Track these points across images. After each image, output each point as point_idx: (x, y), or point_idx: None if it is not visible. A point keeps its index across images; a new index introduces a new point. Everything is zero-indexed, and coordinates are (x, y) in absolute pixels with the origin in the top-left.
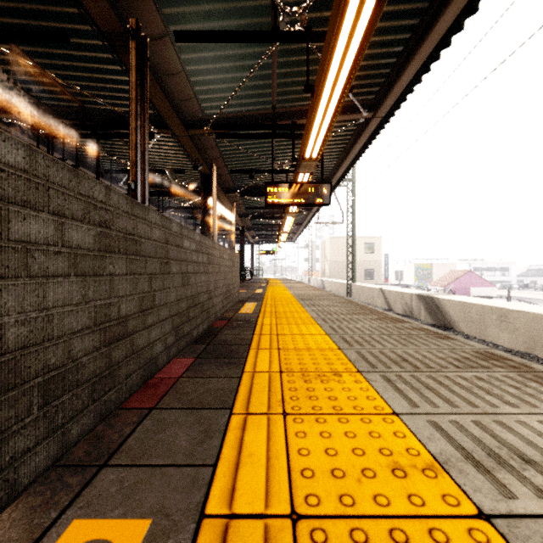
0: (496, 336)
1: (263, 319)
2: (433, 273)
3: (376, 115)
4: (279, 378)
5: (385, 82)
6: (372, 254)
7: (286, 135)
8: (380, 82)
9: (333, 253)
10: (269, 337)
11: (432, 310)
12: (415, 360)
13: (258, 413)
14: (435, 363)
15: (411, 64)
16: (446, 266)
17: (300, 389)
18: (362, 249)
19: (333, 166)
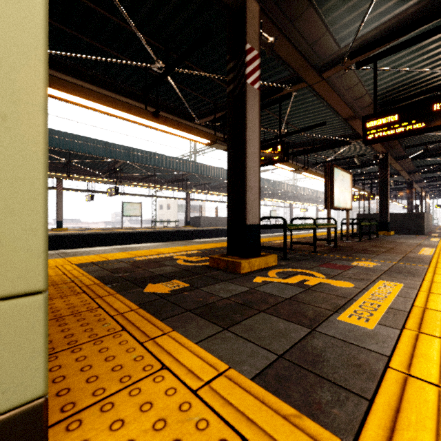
0: None
1: None
2: None
3: None
4: None
5: None
6: None
7: None
8: None
9: None
10: None
11: None
12: None
13: None
14: None
15: None
16: None
17: None
18: None
19: None
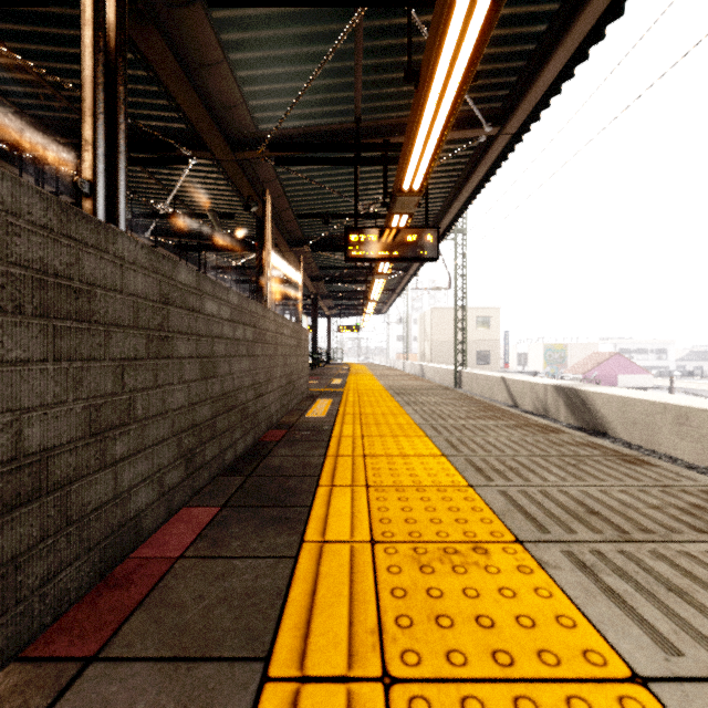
0: (672, 445)
1: (342, 426)
2: (567, 356)
3: (503, 131)
4: (370, 560)
5: (518, 81)
6: (488, 332)
7: (375, 160)
8: (510, 82)
9: (436, 329)
10: (351, 460)
11: (576, 407)
12: (610, 511)
13: (325, 677)
14: (651, 519)
15: (561, 48)
16: (585, 347)
17: (414, 590)
18: (474, 325)
19: (438, 209)
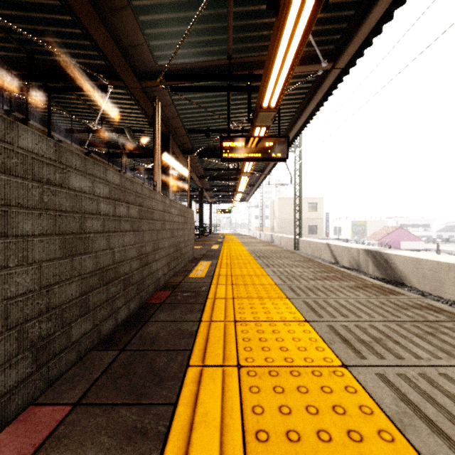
0: (454, 293)
1: (216, 287)
2: (367, 229)
3: (335, 66)
4: None
5: (348, 27)
6: (315, 213)
7: (242, 88)
8: (342, 28)
9: (281, 211)
10: (223, 327)
11: (380, 264)
12: None
13: None
14: None
15: None
16: (378, 223)
17: None
18: (306, 208)
19: (285, 128)
